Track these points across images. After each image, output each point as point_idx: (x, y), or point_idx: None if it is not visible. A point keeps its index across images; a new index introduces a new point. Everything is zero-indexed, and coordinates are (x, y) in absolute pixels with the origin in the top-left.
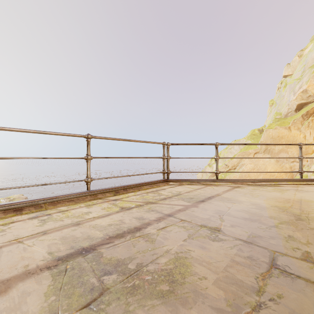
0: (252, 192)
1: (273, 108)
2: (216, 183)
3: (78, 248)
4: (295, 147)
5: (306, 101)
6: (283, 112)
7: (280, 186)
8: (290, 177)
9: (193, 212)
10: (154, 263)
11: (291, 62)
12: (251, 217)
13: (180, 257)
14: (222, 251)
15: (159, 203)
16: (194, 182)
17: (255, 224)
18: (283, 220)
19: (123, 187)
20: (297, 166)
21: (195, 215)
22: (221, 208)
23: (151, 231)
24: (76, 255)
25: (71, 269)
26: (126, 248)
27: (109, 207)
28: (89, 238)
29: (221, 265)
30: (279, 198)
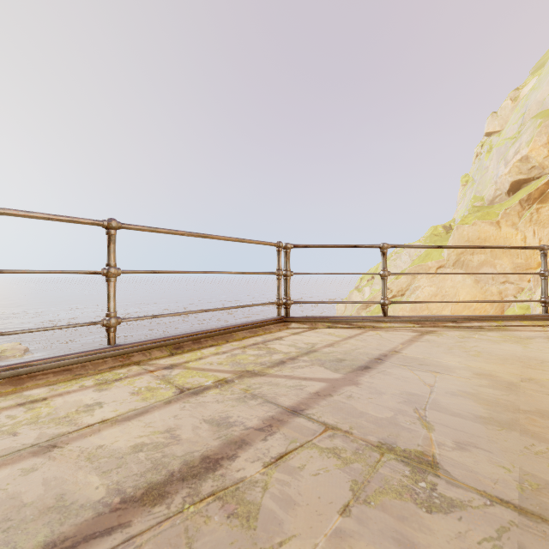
0: (462, 343)
1: (468, 188)
2: (384, 325)
3: None
4: (508, 257)
5: (527, 176)
6: (486, 196)
7: (511, 329)
8: (498, 310)
9: (351, 399)
10: None
11: (499, 109)
12: (493, 413)
13: None
14: None
15: (269, 375)
16: (339, 322)
17: (517, 440)
18: None
19: (193, 336)
20: (511, 289)
21: (357, 410)
22: (413, 386)
23: (247, 470)
24: None
25: None
26: None
27: (150, 387)
28: (57, 508)
29: None
30: (526, 358)
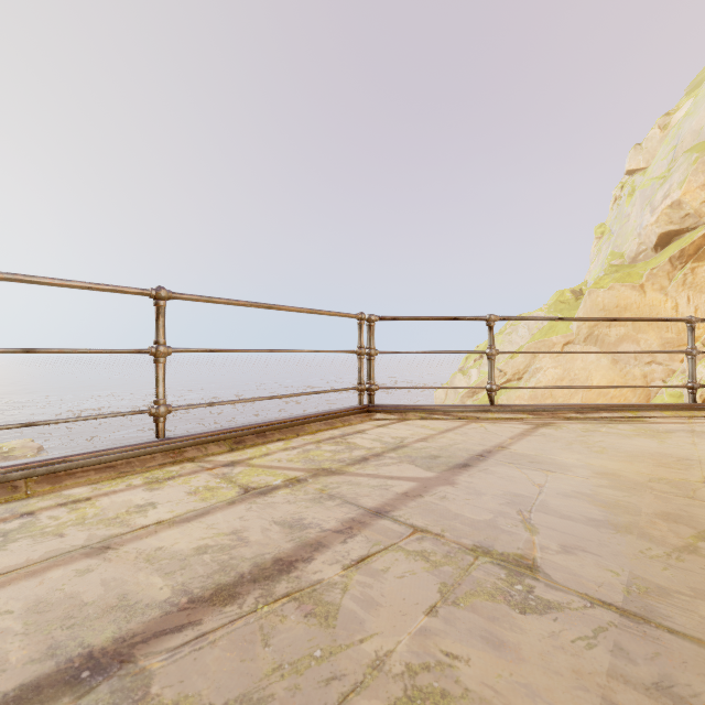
0: (585, 437)
1: (603, 242)
2: (491, 416)
3: (72, 657)
4: (655, 330)
5: (680, 226)
6: (627, 252)
7: (648, 421)
8: (643, 398)
9: (445, 500)
10: None
11: (644, 140)
12: (609, 515)
13: (425, 692)
14: (564, 658)
15: (349, 474)
16: (435, 412)
17: (632, 543)
18: (702, 524)
19: (257, 428)
20: (659, 372)
21: (452, 512)
22: (519, 487)
23: (324, 573)
24: (54, 690)
25: None
26: (237, 651)
27: (210, 486)
28: (121, 607)
29: None
30: (660, 455)
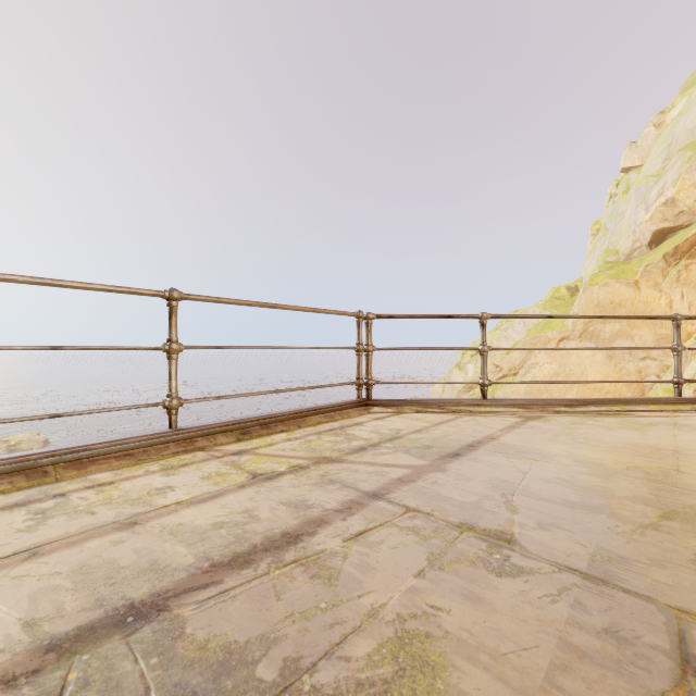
0: (571, 430)
1: (599, 239)
2: (483, 409)
3: (117, 606)
4: (649, 326)
5: (674, 224)
6: (622, 249)
7: (634, 415)
8: (637, 393)
9: (435, 485)
10: (335, 659)
11: (639, 138)
12: (585, 498)
13: (412, 634)
14: (531, 610)
15: (348, 462)
16: (430, 406)
17: (602, 521)
18: (668, 506)
19: (261, 420)
20: (653, 367)
21: (441, 495)
22: (504, 473)
23: (327, 544)
24: (106, 630)
25: (80, 685)
26: (255, 603)
27: (221, 472)
28: (153, 570)
29: (535, 662)
30: (640, 446)
